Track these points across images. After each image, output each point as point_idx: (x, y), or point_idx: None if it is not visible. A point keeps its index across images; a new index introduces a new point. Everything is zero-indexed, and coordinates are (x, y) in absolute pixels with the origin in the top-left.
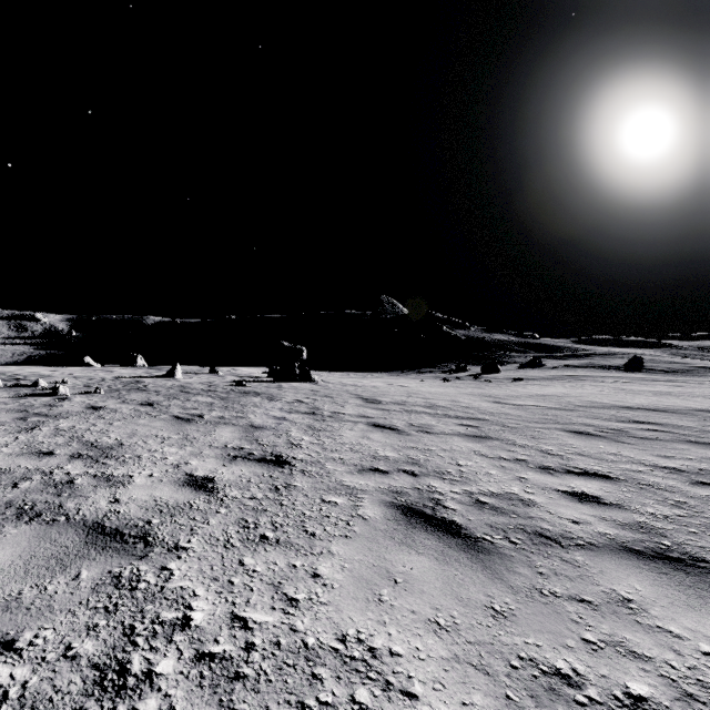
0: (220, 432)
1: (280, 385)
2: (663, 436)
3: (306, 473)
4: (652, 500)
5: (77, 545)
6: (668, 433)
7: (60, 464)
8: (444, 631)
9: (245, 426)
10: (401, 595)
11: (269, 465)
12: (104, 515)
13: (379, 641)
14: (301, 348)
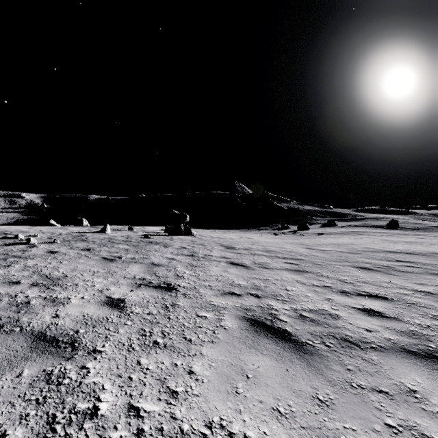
0: (131, 267)
1: (171, 237)
2: (417, 270)
3: (186, 295)
4: (417, 314)
5: (24, 349)
6: (419, 268)
7: (23, 290)
8: (284, 418)
9: (148, 264)
10: (251, 388)
11: (162, 290)
12: (47, 326)
13: (237, 427)
14: (185, 215)
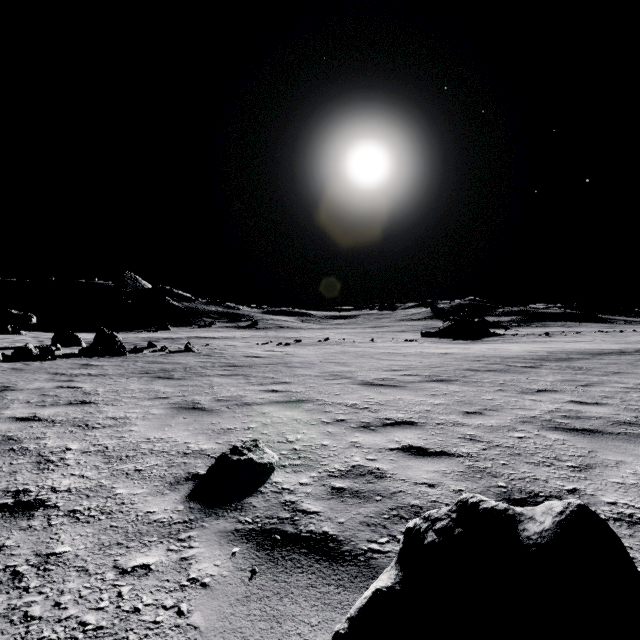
0: None
1: None
2: None
3: None
4: None
5: None
6: None
7: None
8: None
9: None
10: None
11: None
12: None
13: None
14: (30, 315)
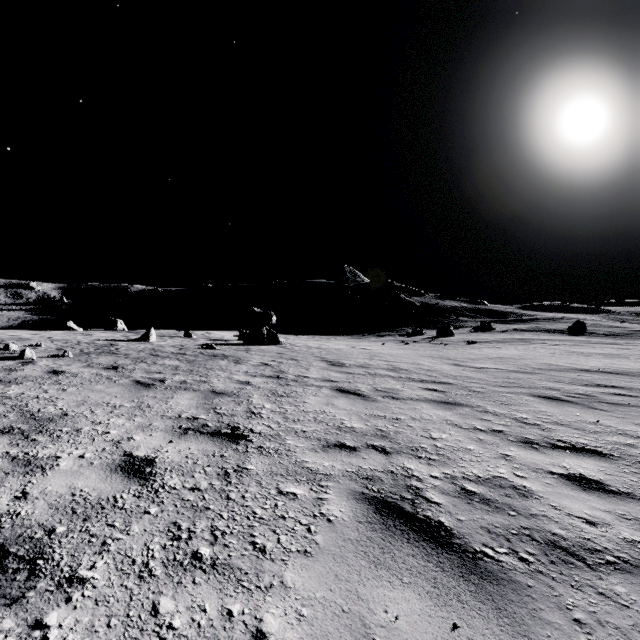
0: (177, 398)
1: (248, 348)
2: (635, 401)
3: (263, 450)
4: None
5: None
6: (637, 398)
7: None
8: None
9: (206, 392)
10: None
11: (222, 440)
12: None
13: None
14: (270, 314)
